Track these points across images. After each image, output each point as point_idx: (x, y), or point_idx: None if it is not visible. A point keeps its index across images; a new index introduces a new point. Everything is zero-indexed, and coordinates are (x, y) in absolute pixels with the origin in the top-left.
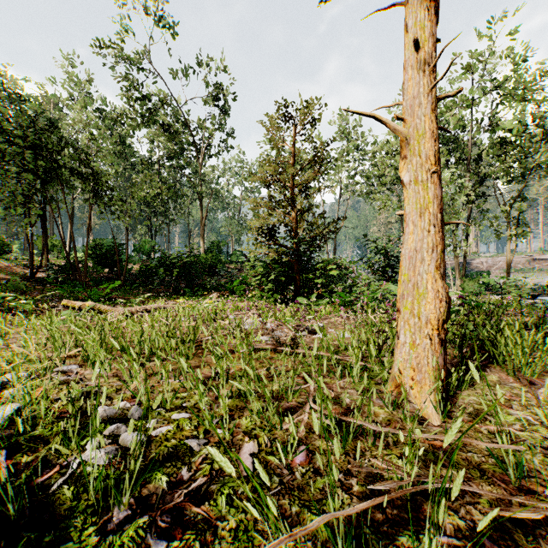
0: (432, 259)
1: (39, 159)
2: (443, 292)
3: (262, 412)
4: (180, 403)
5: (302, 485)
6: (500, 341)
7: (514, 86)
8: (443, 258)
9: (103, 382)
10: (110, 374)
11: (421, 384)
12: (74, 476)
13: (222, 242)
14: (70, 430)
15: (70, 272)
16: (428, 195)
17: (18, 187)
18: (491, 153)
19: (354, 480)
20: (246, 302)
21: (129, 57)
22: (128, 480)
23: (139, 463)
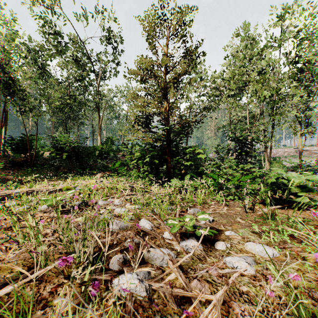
0: None
1: None
2: None
3: None
4: None
5: None
6: None
7: (311, 31)
8: None
9: None
10: None
11: None
12: None
13: (114, 138)
14: None
15: None
16: None
17: None
18: (293, 78)
19: None
20: (122, 184)
21: (43, 1)
22: None
23: None
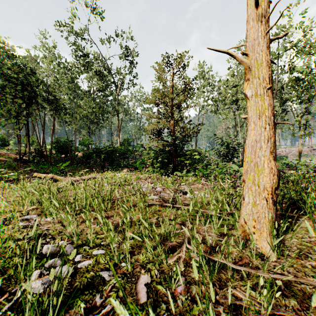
0: (268, 147)
1: (24, 91)
2: (275, 169)
3: (153, 255)
4: (99, 242)
5: (183, 312)
6: (309, 201)
7: (303, 46)
8: (274, 146)
9: (51, 226)
10: (56, 221)
11: (260, 230)
12: (18, 302)
13: (130, 139)
14: (19, 265)
15: (42, 157)
16: (264, 104)
17: (11, 107)
18: (289, 86)
19: (221, 308)
20: (144, 174)
21: (76, 32)
22: (51, 312)
23: (66, 291)
